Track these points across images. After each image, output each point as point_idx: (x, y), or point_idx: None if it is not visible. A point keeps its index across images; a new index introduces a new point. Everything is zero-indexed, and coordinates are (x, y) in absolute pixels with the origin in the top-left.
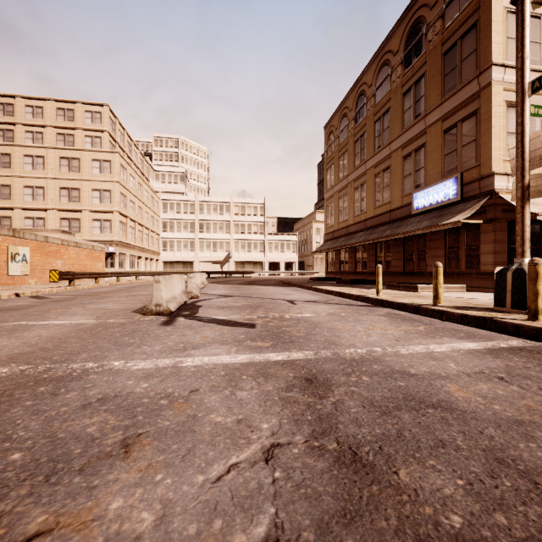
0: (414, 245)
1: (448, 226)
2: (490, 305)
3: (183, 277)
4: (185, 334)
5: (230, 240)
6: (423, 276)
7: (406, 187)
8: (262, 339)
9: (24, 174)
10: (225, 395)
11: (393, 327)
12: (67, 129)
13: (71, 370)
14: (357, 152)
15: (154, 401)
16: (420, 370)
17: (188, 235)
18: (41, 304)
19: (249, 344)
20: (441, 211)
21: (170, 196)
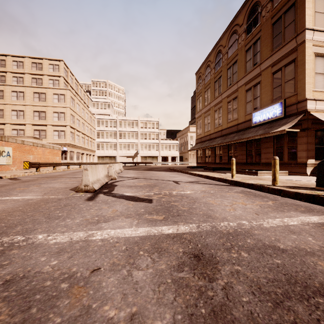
0: (253, 145)
1: (277, 133)
2: (311, 185)
3: (106, 166)
4: (101, 208)
5: (138, 143)
6: (258, 165)
7: (247, 109)
8: (157, 212)
9: (11, 102)
10: (123, 275)
11: (250, 202)
12: (38, 75)
13: (0, 244)
14: (216, 88)
15: (55, 285)
16: (287, 245)
17: (112, 140)
18: (12, 184)
19: (147, 217)
20: (271, 124)
21: (101, 117)
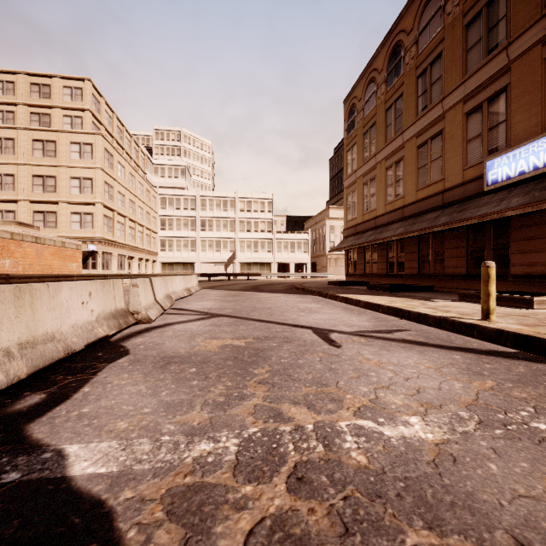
0: (486, 236)
1: None
2: None
3: (118, 284)
4: None
5: (235, 239)
6: (502, 280)
7: (470, 155)
8: None
9: None
10: None
11: None
12: (42, 108)
13: None
14: (390, 122)
15: None
16: None
17: (188, 233)
18: None
19: None
20: (545, 180)
21: (169, 191)
